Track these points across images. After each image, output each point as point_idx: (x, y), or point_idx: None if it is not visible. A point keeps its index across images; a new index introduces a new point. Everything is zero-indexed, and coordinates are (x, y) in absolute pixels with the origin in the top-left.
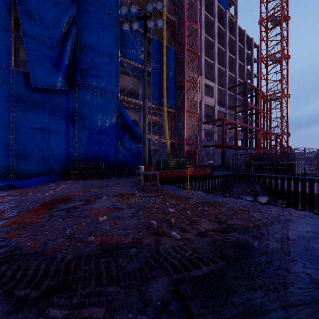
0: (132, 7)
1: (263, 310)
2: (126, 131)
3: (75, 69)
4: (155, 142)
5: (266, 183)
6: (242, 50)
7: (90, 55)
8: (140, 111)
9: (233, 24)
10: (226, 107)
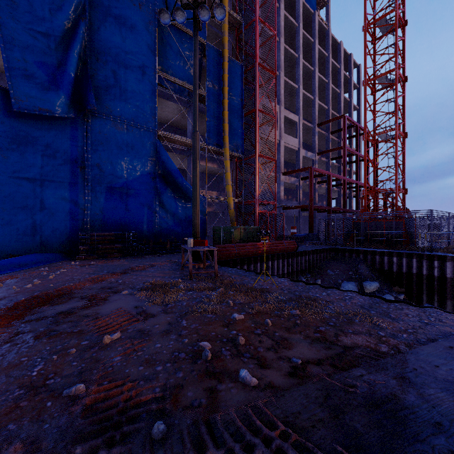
0: None
1: None
2: (168, 185)
3: (86, 86)
4: (212, 202)
5: (376, 262)
6: (337, 71)
7: (112, 66)
8: (190, 154)
9: (324, 33)
10: (315, 151)
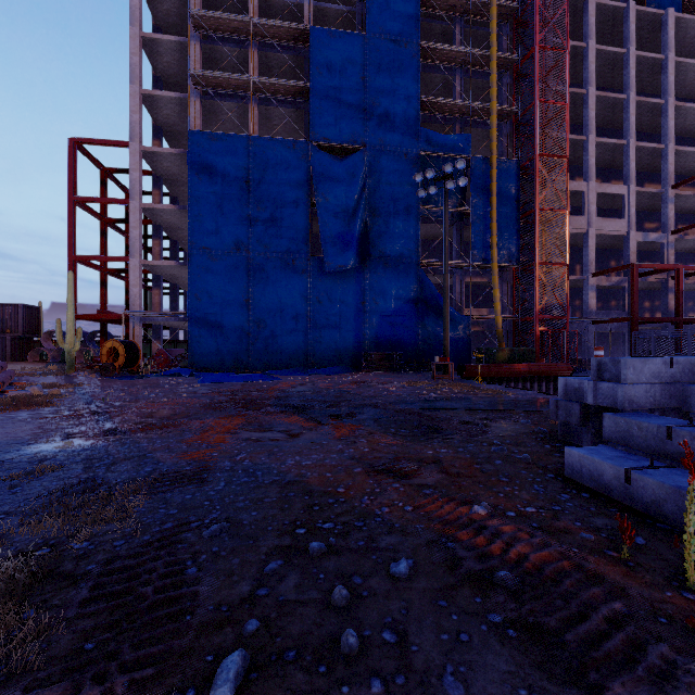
0: (428, 172)
1: (443, 403)
2: (430, 309)
3: (366, 241)
4: (482, 320)
5: None
6: None
7: (383, 217)
8: (455, 273)
9: (694, 27)
10: (666, 230)
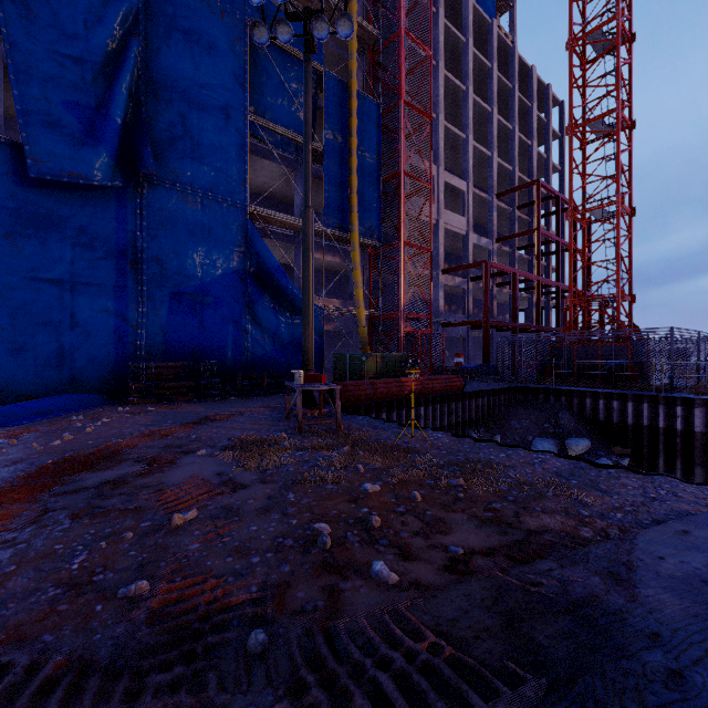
0: None
1: None
2: (265, 289)
3: (139, 139)
4: (333, 315)
5: (586, 409)
6: (527, 111)
7: (179, 107)
8: (298, 242)
9: (506, 52)
10: (492, 237)
